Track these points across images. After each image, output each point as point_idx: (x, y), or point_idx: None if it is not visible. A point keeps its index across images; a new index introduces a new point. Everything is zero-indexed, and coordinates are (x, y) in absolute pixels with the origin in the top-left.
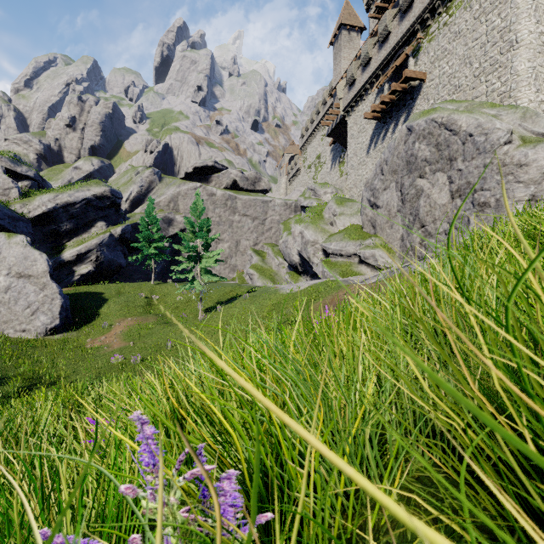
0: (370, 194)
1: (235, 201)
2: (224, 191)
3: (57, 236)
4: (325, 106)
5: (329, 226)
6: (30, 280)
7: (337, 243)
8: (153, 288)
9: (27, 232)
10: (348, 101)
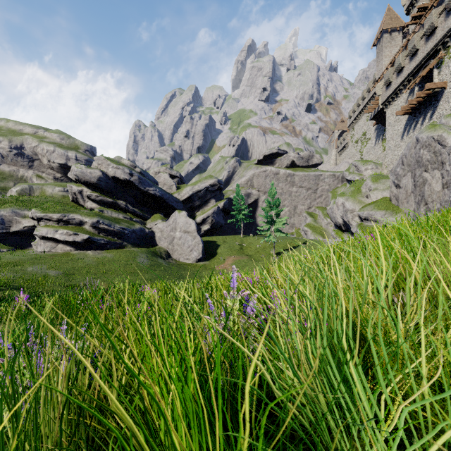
0: (394, 177)
1: (293, 177)
2: (285, 170)
3: (192, 209)
4: (369, 93)
5: (365, 198)
6: (189, 234)
7: (368, 212)
8: (242, 239)
9: (181, 208)
10: (385, 97)
